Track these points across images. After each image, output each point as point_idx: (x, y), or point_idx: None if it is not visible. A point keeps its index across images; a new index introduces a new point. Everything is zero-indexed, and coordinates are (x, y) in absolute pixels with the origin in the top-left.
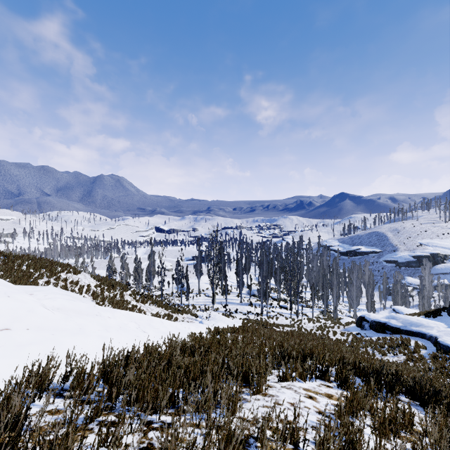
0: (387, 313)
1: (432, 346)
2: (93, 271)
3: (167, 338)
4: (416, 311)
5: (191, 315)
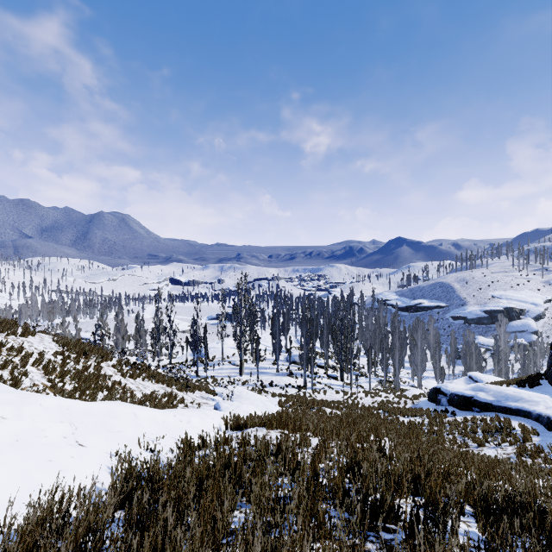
0: (462, 381)
1: (544, 430)
2: (77, 334)
3: (119, 460)
4: (497, 378)
5: (207, 392)
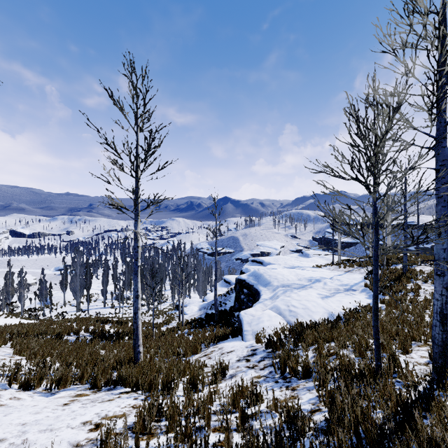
0: None
1: None
2: None
3: None
4: None
5: None
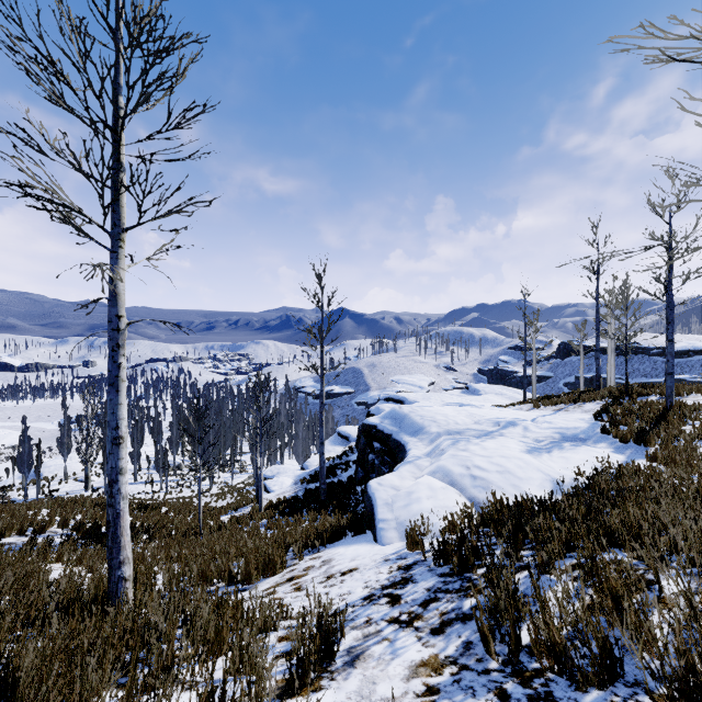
0: None
1: None
2: None
3: None
4: None
5: None
